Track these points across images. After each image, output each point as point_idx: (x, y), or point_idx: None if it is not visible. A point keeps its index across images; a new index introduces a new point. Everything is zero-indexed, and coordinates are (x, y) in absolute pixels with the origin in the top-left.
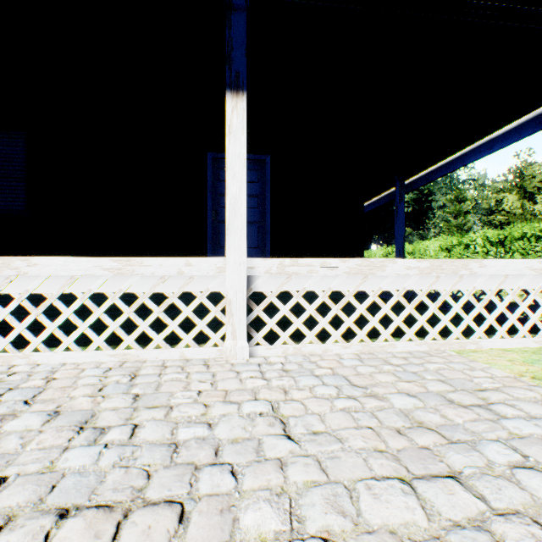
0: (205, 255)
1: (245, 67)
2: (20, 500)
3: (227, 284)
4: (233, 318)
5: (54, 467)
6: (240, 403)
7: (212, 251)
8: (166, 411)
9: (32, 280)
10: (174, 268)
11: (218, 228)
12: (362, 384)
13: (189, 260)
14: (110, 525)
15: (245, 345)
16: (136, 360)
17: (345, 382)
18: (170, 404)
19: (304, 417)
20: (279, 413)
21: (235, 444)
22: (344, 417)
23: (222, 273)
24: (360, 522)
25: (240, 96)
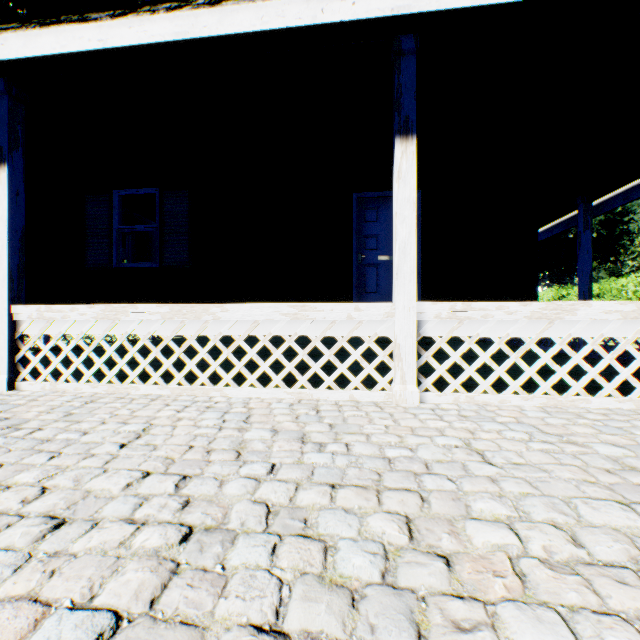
0: (350, 301)
1: (414, 110)
2: (296, 476)
3: (396, 329)
4: (402, 362)
5: (304, 462)
6: (429, 437)
7: (358, 297)
8: (364, 436)
9: (224, 324)
10: (344, 313)
11: (364, 272)
12: (555, 432)
13: (358, 305)
14: (371, 495)
15: (414, 390)
16: (310, 399)
17: (534, 429)
18: (365, 432)
19: (500, 452)
20: (473, 447)
21: (441, 463)
22: (543, 456)
23: (390, 317)
24: (581, 520)
25: (409, 141)
